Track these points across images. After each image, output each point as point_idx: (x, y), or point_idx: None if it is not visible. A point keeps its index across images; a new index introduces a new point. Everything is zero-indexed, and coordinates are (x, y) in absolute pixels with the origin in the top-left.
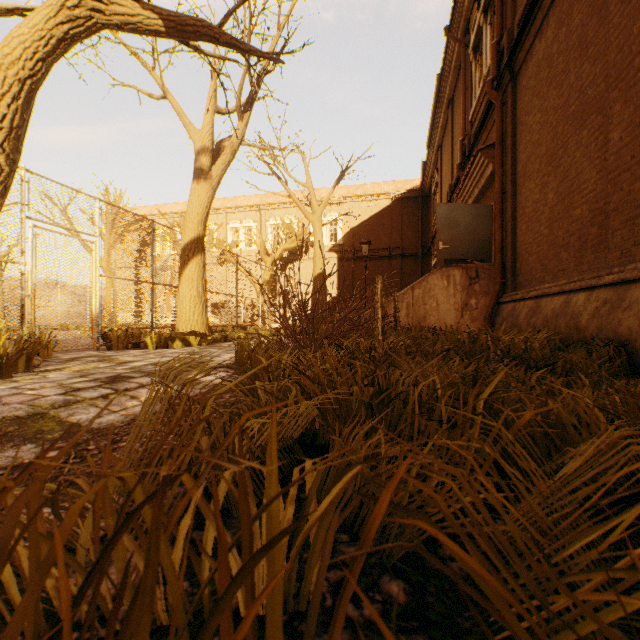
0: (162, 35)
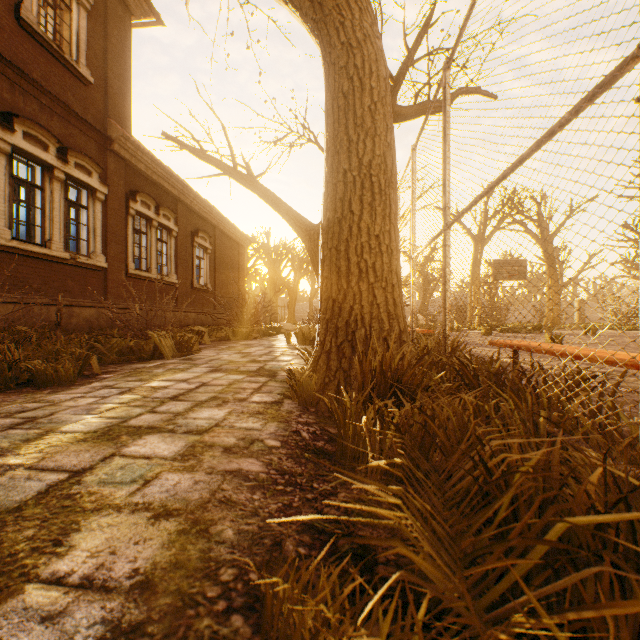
0: (235, 180)
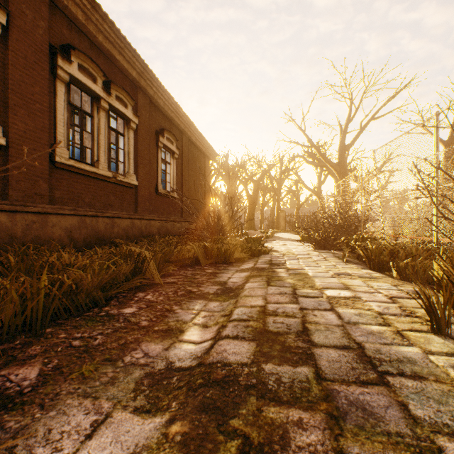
0: None
